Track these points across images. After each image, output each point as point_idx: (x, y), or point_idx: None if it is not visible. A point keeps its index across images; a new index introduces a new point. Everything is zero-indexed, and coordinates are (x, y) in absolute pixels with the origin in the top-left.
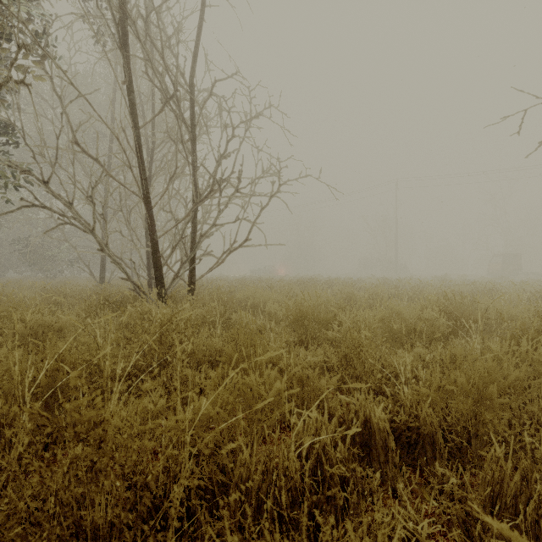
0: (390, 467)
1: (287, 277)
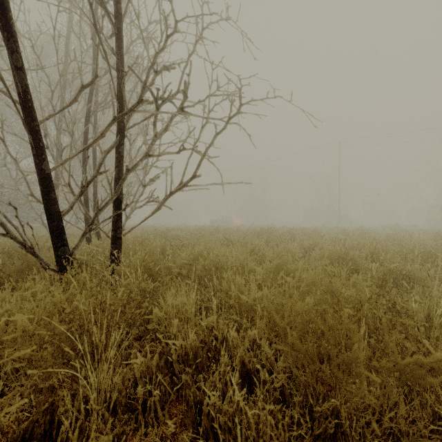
0: None
1: (243, 226)
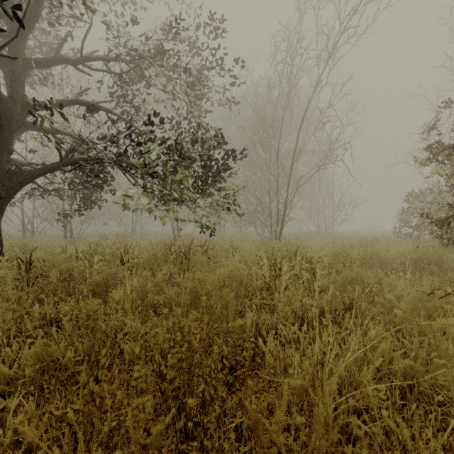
0: None
1: None
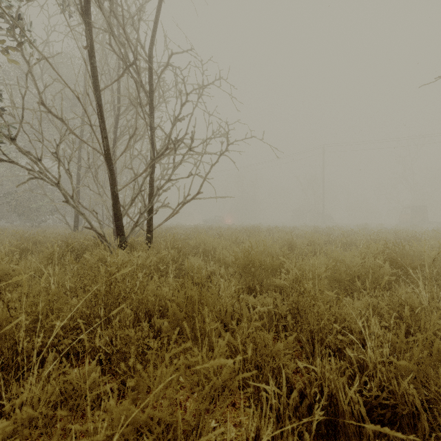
0: None
1: (233, 225)
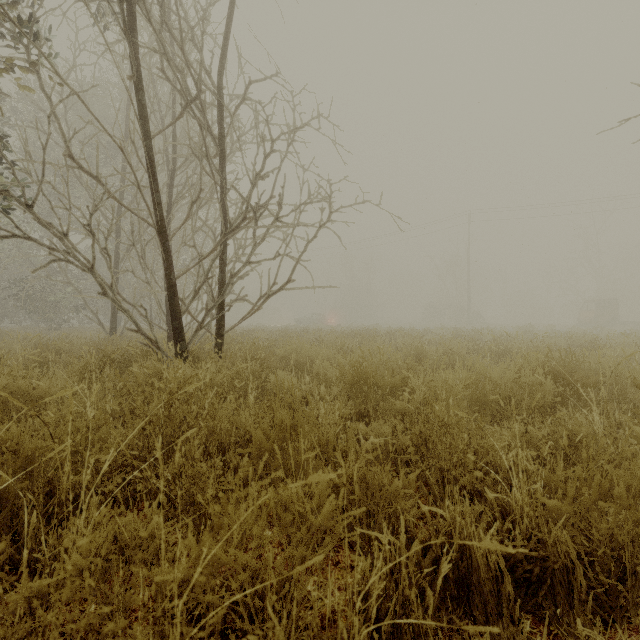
0: (505, 624)
1: (339, 327)
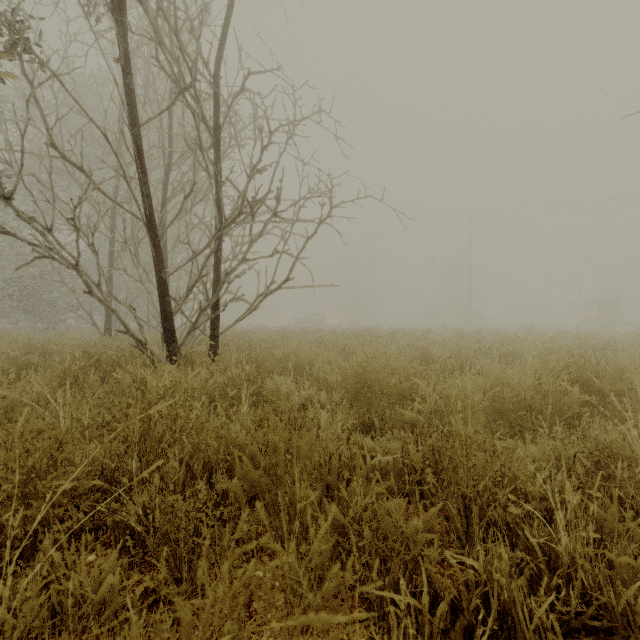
0: None
1: (339, 327)
